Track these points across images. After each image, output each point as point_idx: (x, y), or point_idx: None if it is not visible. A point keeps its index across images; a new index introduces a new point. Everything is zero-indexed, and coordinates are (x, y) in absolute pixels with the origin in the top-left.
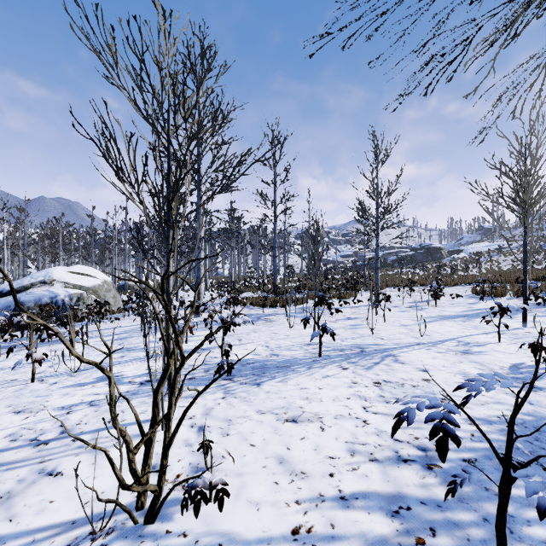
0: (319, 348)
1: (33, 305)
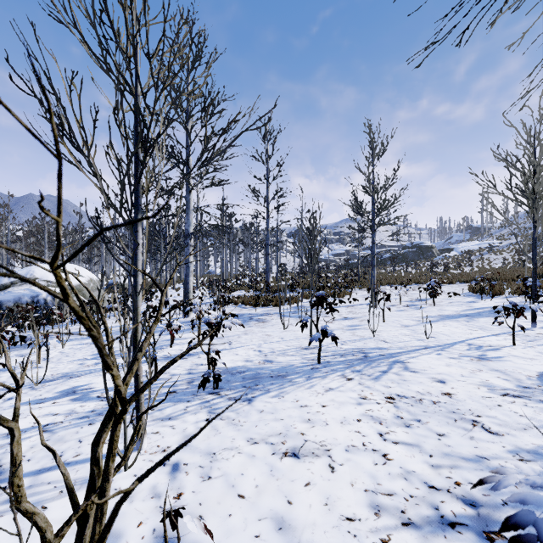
0: (318, 354)
1: (12, 305)
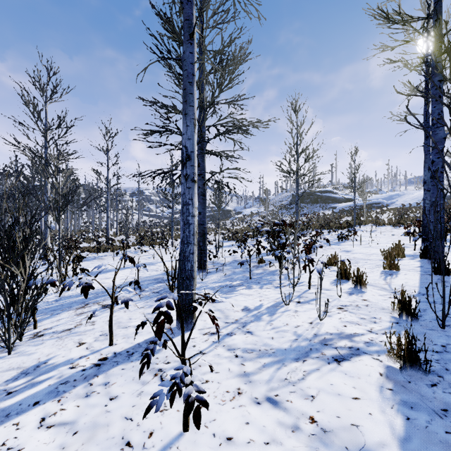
0: (124, 264)
1: None
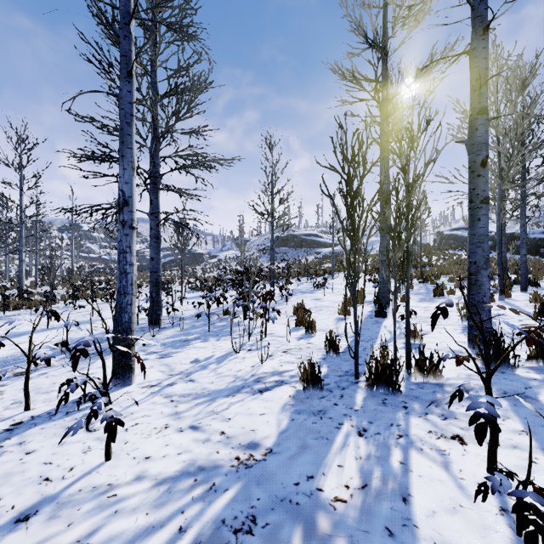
0: (47, 324)
1: None
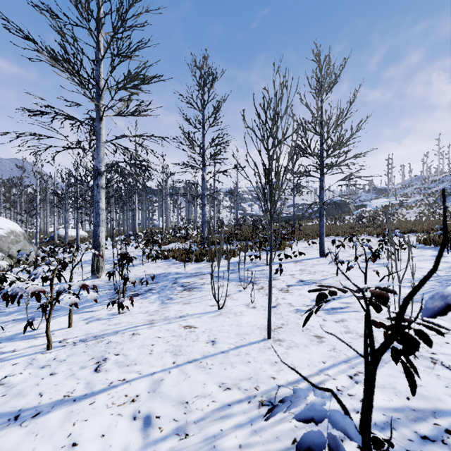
0: None
1: None
